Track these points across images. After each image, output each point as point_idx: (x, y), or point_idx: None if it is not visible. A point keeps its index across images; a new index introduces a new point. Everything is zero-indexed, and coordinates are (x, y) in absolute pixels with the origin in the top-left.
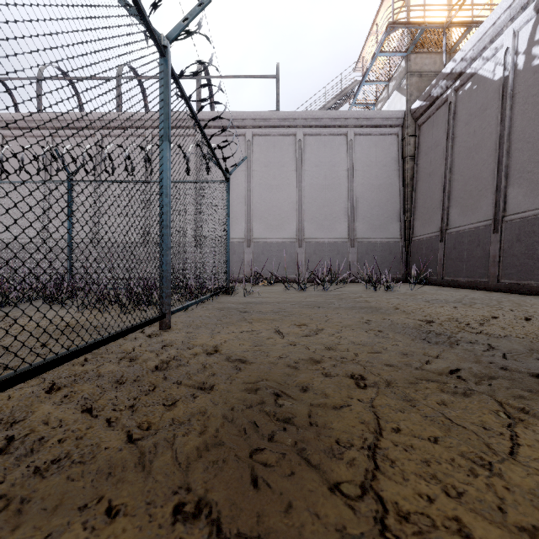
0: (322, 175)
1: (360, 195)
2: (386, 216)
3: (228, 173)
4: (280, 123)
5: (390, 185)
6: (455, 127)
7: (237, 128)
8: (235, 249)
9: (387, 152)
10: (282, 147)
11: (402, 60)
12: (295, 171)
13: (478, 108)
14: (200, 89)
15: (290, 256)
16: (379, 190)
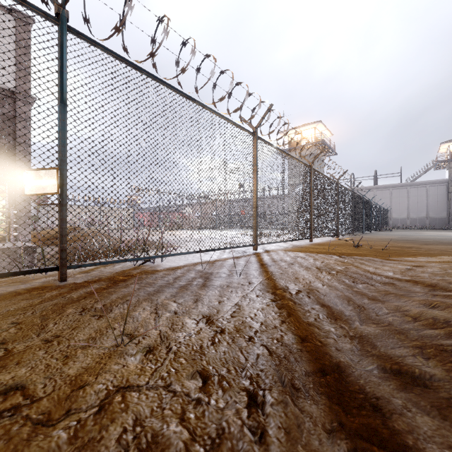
0: (416, 199)
1: (431, 204)
2: (440, 210)
3: (388, 211)
4: (401, 186)
5: (442, 201)
6: None
7: (387, 188)
8: None
9: (442, 190)
10: (402, 192)
11: (448, 162)
12: (406, 198)
13: None
14: (375, 179)
15: (405, 222)
16: (438, 202)
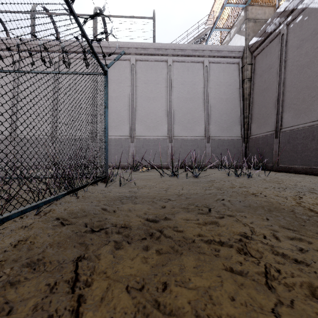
0: (186, 91)
1: (213, 106)
2: (231, 120)
3: (106, 66)
4: (155, 52)
5: (233, 99)
6: (287, 52)
7: (124, 54)
8: (122, 144)
9: (232, 75)
10: (157, 70)
11: (241, 11)
12: (166, 87)
13: (310, 33)
14: (96, 24)
15: (163, 149)
16: (226, 102)
